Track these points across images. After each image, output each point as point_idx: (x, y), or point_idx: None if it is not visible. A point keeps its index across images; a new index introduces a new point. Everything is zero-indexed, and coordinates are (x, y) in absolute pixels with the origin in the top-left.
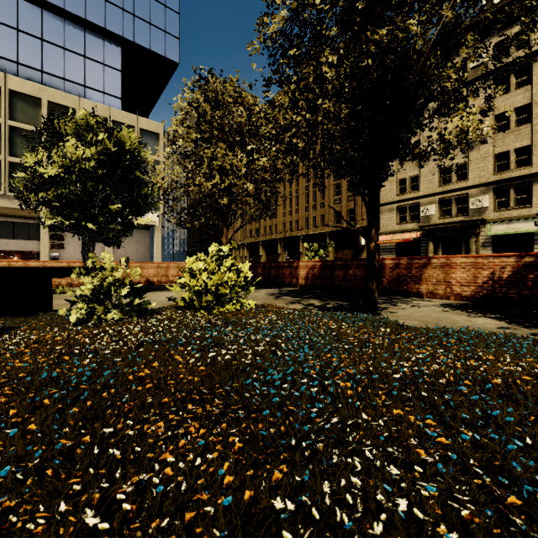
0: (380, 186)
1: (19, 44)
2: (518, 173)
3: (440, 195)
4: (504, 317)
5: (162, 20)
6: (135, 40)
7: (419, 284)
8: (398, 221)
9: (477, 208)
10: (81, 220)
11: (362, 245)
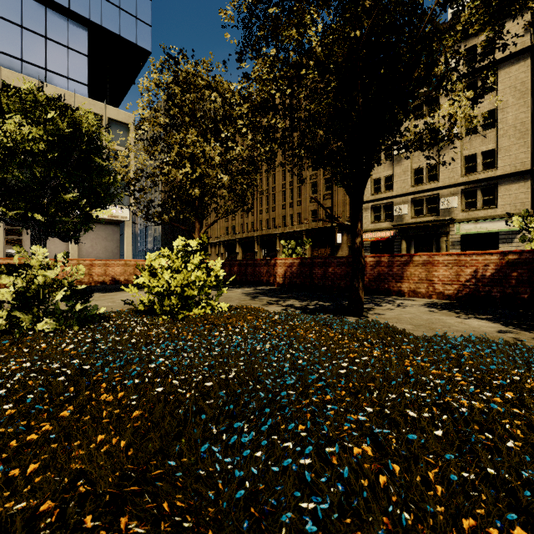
0: (369, 173)
1: None
2: (484, 175)
3: (412, 195)
4: (496, 318)
5: (133, 5)
6: (103, 24)
7: (400, 282)
8: (373, 220)
9: (446, 208)
10: (30, 211)
11: (338, 244)
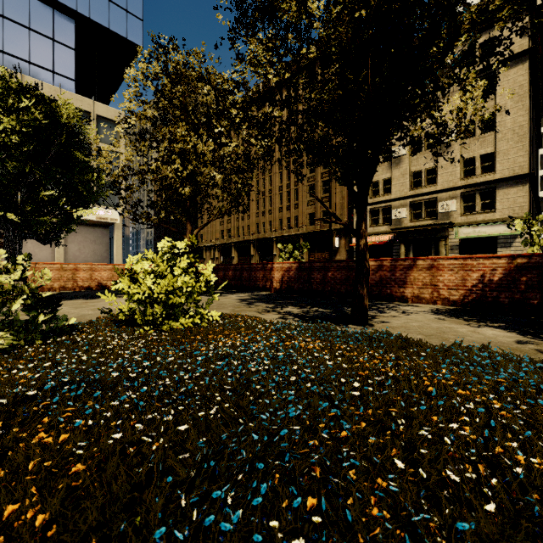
0: (375, 168)
1: None
2: (483, 179)
3: (411, 198)
4: (509, 326)
5: None
6: (91, 17)
7: (403, 288)
8: (371, 223)
9: (445, 211)
10: (3, 210)
11: (336, 248)
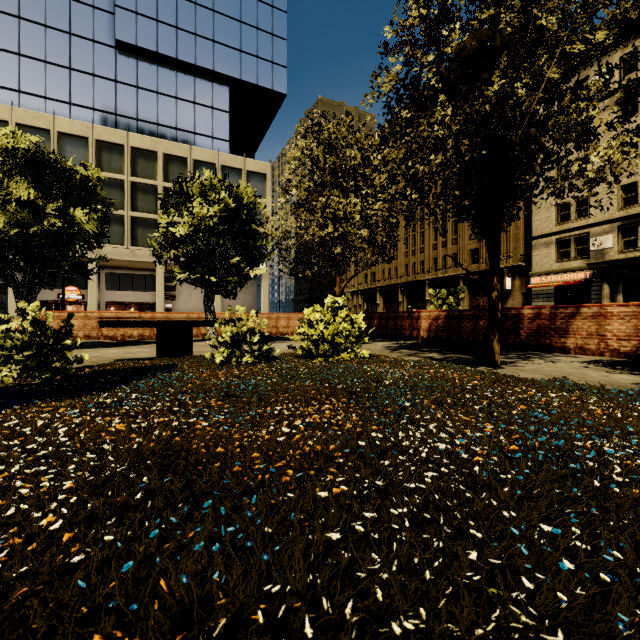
0: (499, 234)
1: (138, 100)
2: None
3: (619, 221)
4: None
5: (269, 51)
6: (242, 78)
7: (564, 338)
8: (558, 258)
9: None
10: (204, 274)
11: (508, 290)
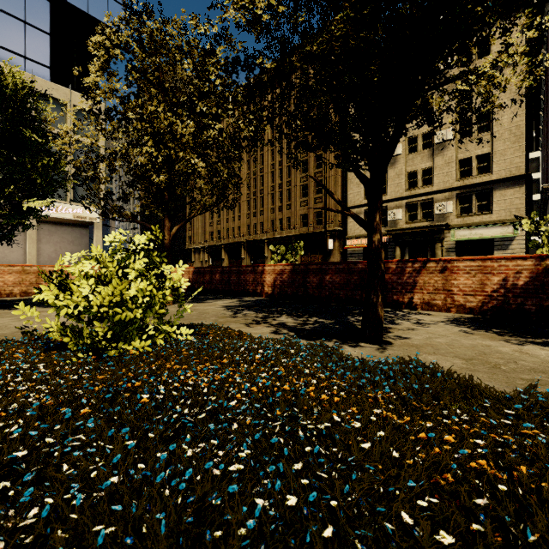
0: (399, 137)
1: None
2: (479, 180)
3: (406, 199)
4: None
5: None
6: None
7: (411, 293)
8: None
9: (441, 213)
10: None
11: (330, 250)
